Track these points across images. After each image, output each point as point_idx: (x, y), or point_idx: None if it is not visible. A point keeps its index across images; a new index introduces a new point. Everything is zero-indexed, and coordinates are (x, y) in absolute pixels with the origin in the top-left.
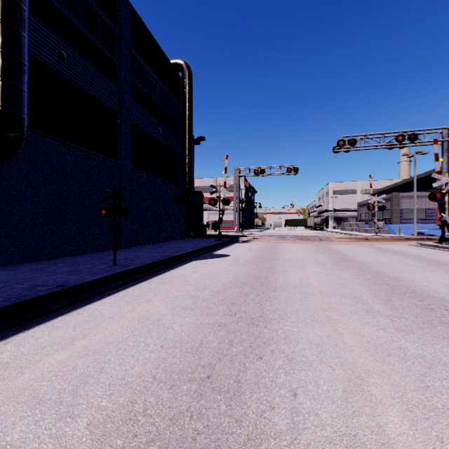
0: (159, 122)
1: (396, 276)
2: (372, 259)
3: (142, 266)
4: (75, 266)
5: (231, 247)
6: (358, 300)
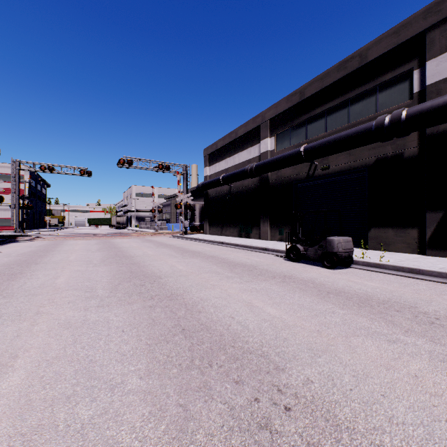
0: None
1: (127, 251)
2: (130, 245)
3: None
4: None
5: (4, 246)
6: (89, 261)
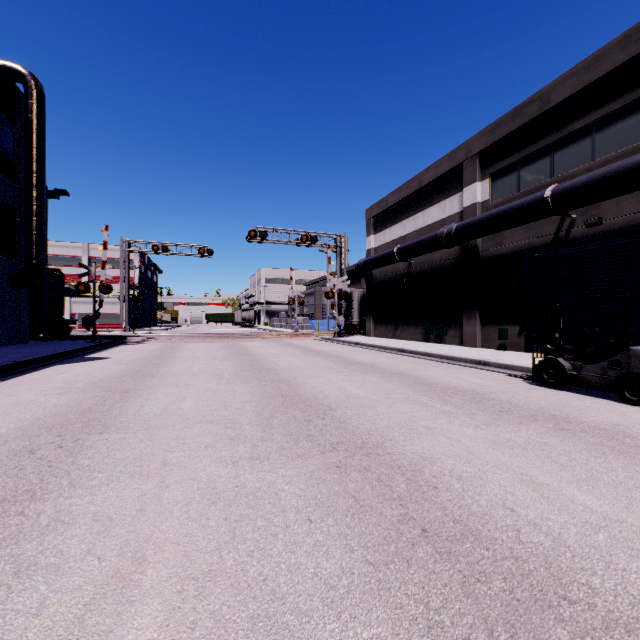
0: None
1: (266, 361)
2: (266, 351)
3: None
4: None
5: (113, 349)
6: (218, 375)
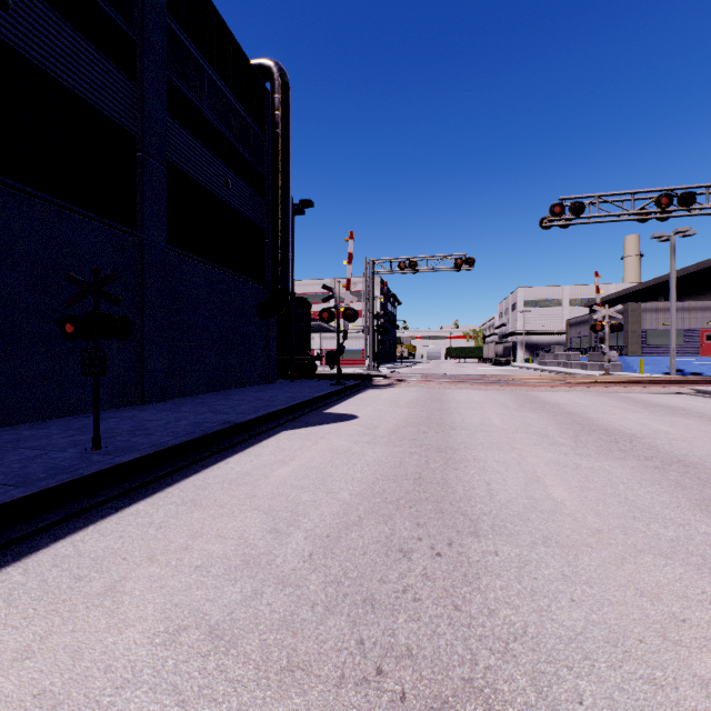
0: (227, 167)
1: None
2: (639, 424)
3: (157, 453)
4: (0, 453)
5: (359, 397)
6: None
